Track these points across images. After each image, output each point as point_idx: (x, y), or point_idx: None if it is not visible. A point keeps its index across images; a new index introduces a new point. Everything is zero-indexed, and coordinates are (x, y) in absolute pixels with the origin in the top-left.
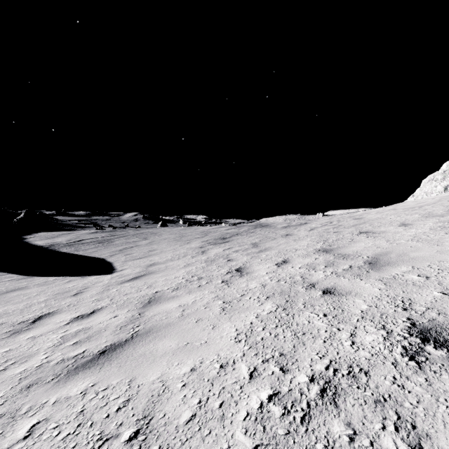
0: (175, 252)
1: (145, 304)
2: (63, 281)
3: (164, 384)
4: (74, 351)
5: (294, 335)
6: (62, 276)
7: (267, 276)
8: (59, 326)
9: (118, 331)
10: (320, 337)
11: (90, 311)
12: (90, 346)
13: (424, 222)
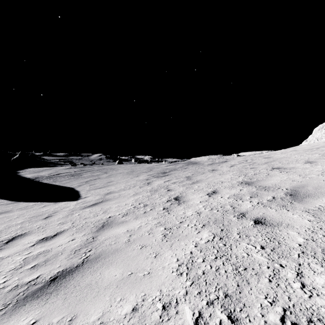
0: (127, 183)
1: (99, 228)
2: (39, 206)
3: None
4: (30, 276)
5: (235, 270)
6: (40, 201)
7: (201, 205)
8: (26, 247)
9: (72, 255)
10: (264, 275)
11: (53, 234)
12: (44, 271)
13: None
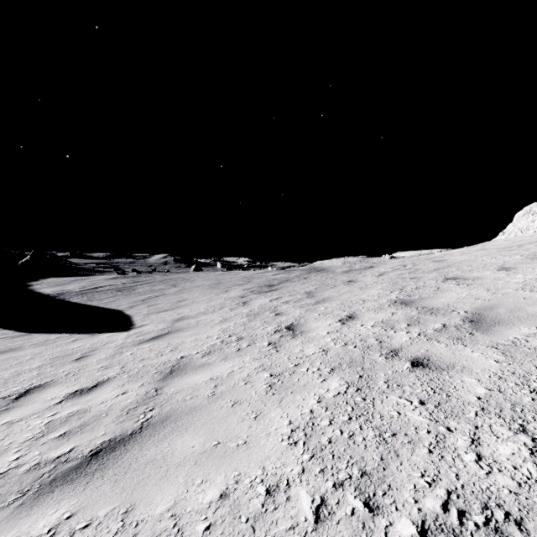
0: (210, 302)
1: (165, 375)
2: (67, 340)
3: (177, 522)
4: (57, 450)
5: (379, 437)
6: (67, 333)
7: (329, 338)
8: (49, 406)
9: (123, 417)
10: (422, 443)
11: (92, 384)
12: (80, 442)
13: (531, 265)
